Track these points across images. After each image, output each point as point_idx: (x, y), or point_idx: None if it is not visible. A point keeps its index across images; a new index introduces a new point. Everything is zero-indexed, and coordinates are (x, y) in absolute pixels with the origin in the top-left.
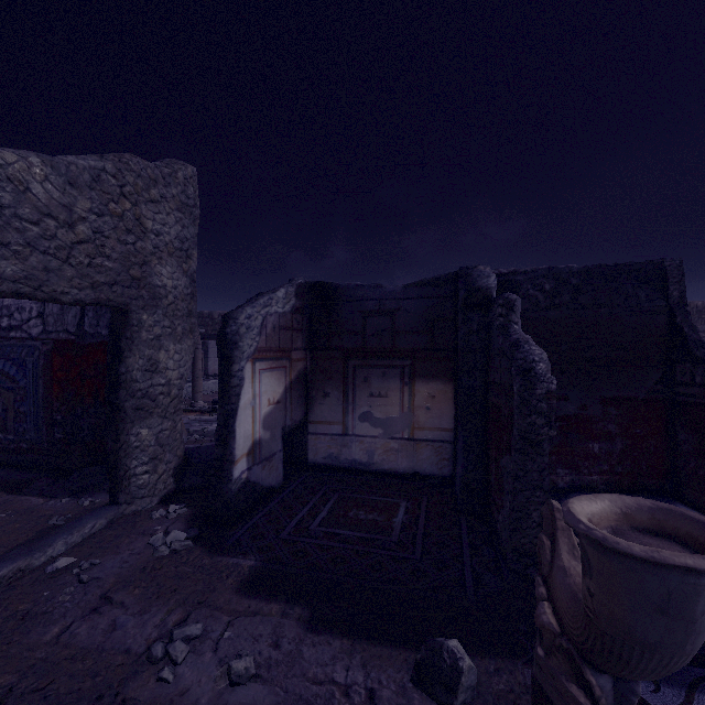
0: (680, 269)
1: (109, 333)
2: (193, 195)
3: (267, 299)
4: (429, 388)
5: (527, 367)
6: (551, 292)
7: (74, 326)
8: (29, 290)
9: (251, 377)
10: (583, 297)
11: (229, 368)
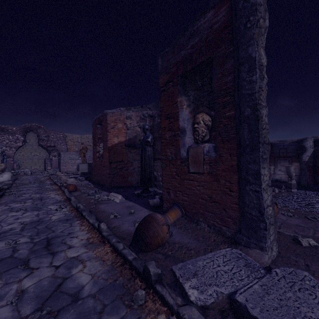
0: None
1: None
2: None
3: None
4: (296, 164)
5: (301, 158)
6: None
7: None
8: None
9: None
10: None
11: None
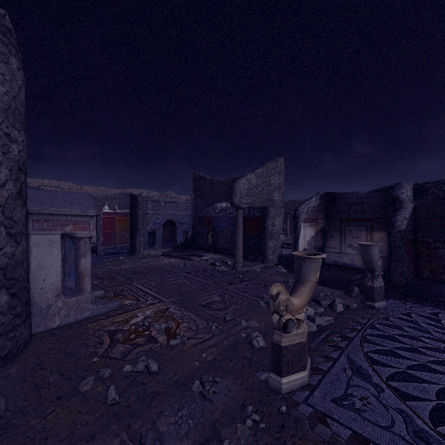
0: None
1: (262, 214)
2: (283, 168)
3: (308, 202)
4: (379, 234)
5: (393, 223)
6: None
7: (247, 212)
8: (251, 205)
9: (303, 227)
10: None
11: (296, 224)
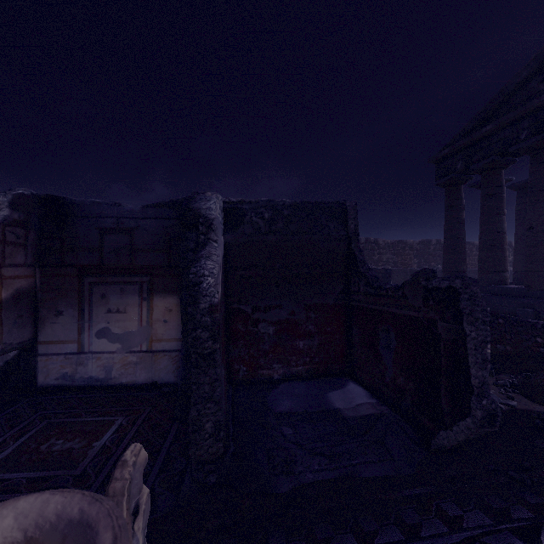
0: (355, 209)
1: None
2: None
3: None
4: (166, 302)
5: (196, 281)
6: (269, 220)
7: None
8: None
9: None
10: (292, 226)
11: None
